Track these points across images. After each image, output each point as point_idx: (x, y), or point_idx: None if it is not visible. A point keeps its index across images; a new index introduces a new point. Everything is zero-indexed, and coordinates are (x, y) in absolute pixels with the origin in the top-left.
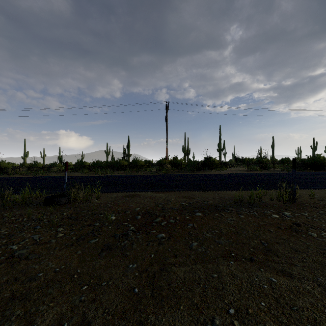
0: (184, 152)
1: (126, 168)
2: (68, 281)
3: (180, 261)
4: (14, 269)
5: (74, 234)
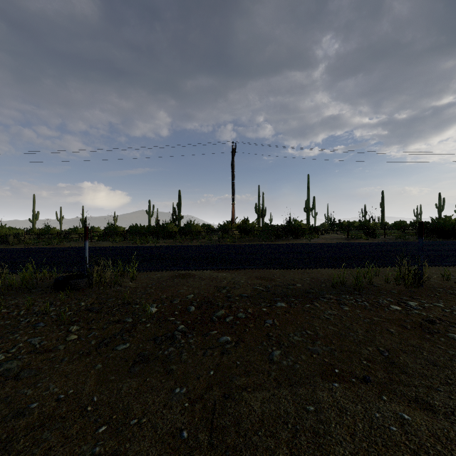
0: (258, 213)
1: (175, 235)
2: (77, 417)
3: (254, 382)
4: None
5: (94, 335)
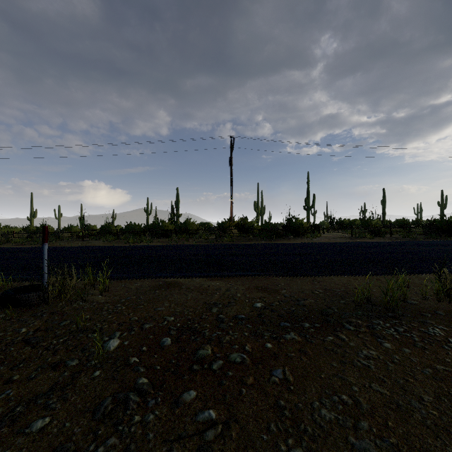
0: (257, 211)
1: (170, 234)
2: None
3: None
4: None
5: (6, 396)
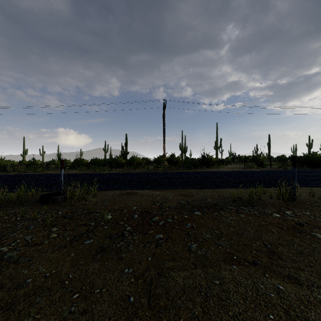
0: (181, 150)
1: (123, 165)
2: (58, 288)
3: (178, 265)
4: (1, 274)
5: (68, 234)
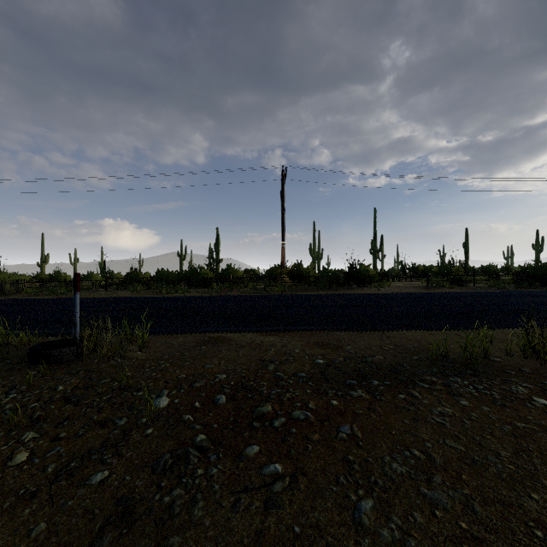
0: (313, 255)
1: (211, 283)
2: None
3: None
4: None
5: (56, 453)
